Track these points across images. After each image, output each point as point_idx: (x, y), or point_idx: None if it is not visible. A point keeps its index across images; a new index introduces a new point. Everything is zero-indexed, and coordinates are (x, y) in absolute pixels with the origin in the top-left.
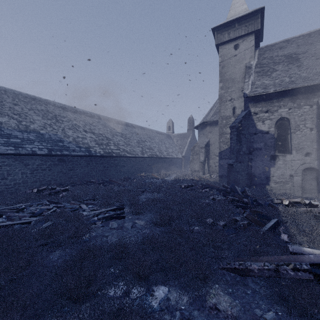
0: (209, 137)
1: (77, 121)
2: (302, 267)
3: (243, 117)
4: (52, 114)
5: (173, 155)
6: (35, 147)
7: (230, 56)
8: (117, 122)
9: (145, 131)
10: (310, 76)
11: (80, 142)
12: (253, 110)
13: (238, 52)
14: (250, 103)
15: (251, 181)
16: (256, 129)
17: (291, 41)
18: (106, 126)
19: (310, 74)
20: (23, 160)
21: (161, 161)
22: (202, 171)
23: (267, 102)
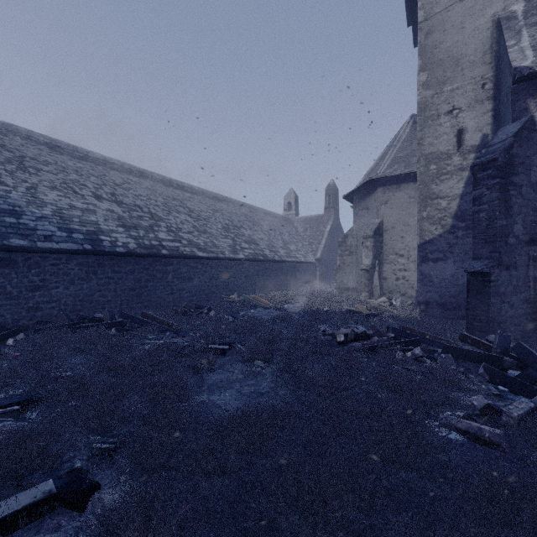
0: (381, 213)
1: (82, 176)
2: None
3: (517, 135)
4: (14, 153)
5: (298, 257)
6: None
7: (449, 3)
8: (184, 187)
9: (243, 208)
10: None
11: (74, 218)
12: None
13: None
14: (532, 97)
15: (536, 323)
16: None
17: None
18: (155, 192)
19: None
20: None
21: (274, 268)
22: (367, 289)
23: None
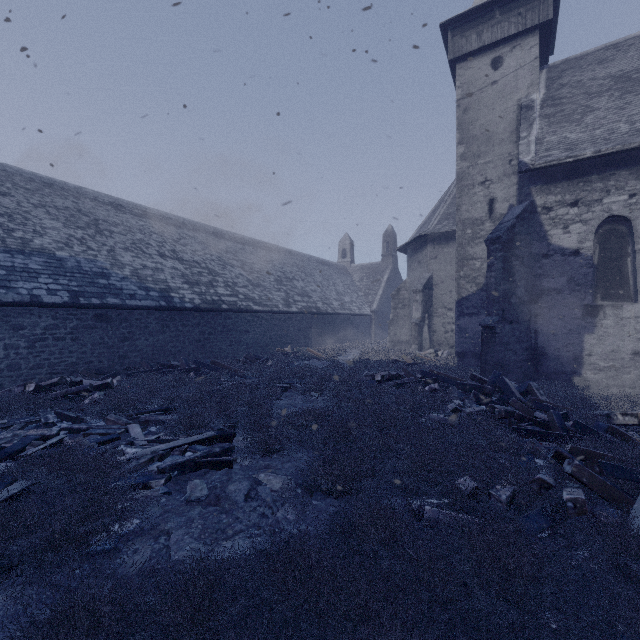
0: (431, 268)
1: (146, 234)
2: None
3: (519, 217)
4: (89, 217)
5: (352, 309)
6: (40, 288)
7: (483, 85)
8: (235, 238)
9: (294, 258)
10: None
11: (148, 278)
12: (542, 201)
13: (502, 74)
14: (533, 185)
15: (536, 366)
16: (549, 246)
17: (625, 45)
18: (209, 246)
19: None
20: (8, 317)
21: (327, 321)
22: (416, 342)
23: (575, 182)
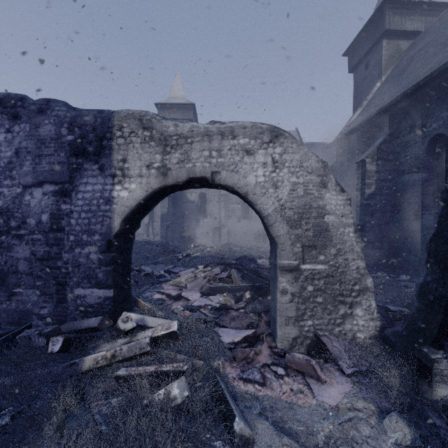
0: None
1: None
2: (174, 255)
3: None
4: None
5: None
6: None
7: None
8: None
9: None
10: None
11: None
12: None
13: None
14: None
15: (183, 238)
16: (187, 199)
17: None
18: None
19: None
20: None
21: None
22: (146, 233)
23: None
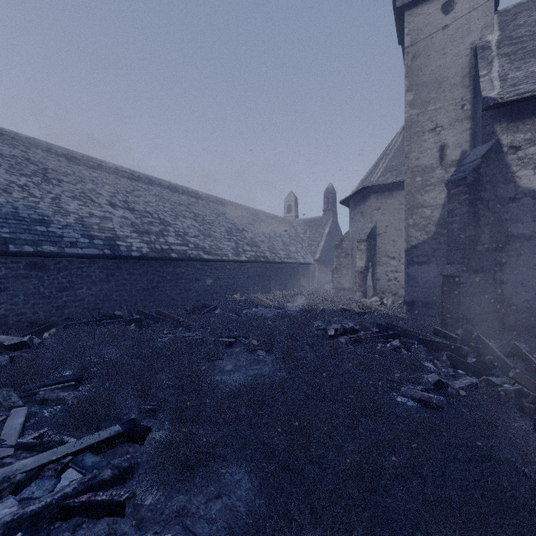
0: (375, 219)
1: (98, 185)
2: None
3: (484, 156)
4: (38, 166)
5: (297, 258)
6: None
7: (433, 30)
8: (189, 192)
9: (244, 212)
10: None
11: (94, 226)
12: (508, 139)
13: (453, 18)
14: (498, 123)
15: (501, 319)
16: (517, 188)
17: None
18: (163, 198)
19: None
20: None
21: (274, 269)
22: (361, 290)
23: None
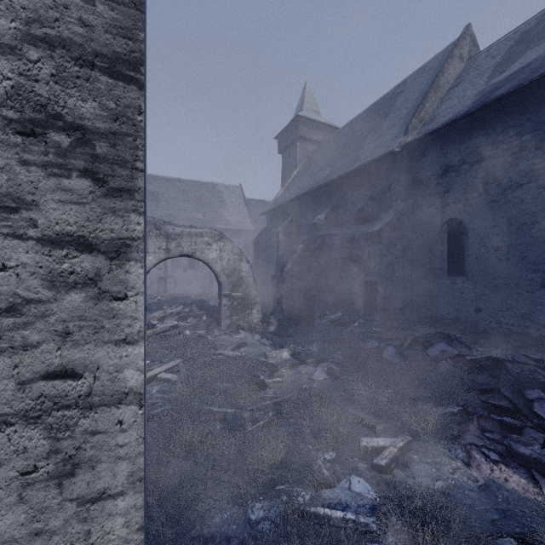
0: None
1: None
2: None
3: None
4: None
5: None
6: None
7: None
8: None
9: None
10: (162, 216)
11: None
12: None
13: None
14: None
15: None
16: None
17: (156, 179)
18: None
19: (163, 214)
20: None
21: None
22: None
23: None
